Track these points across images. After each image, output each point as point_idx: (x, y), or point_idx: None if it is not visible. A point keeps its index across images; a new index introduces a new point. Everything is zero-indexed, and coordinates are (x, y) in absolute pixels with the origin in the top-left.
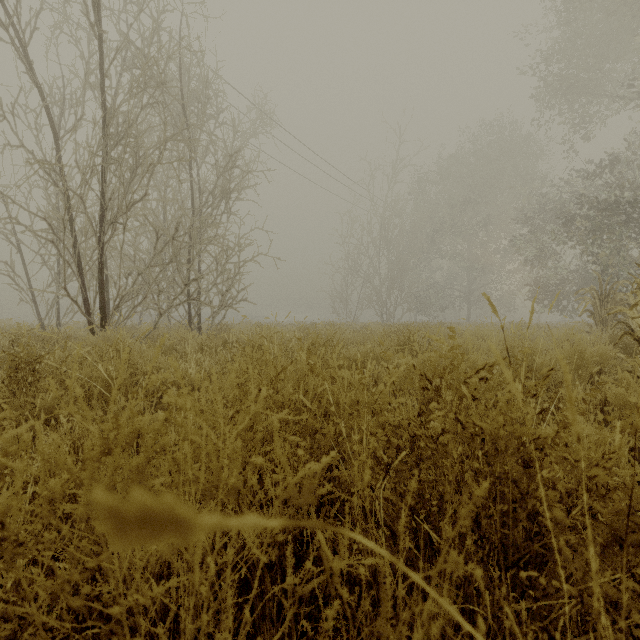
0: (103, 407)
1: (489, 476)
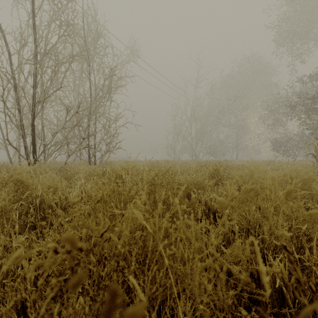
0: None
1: None
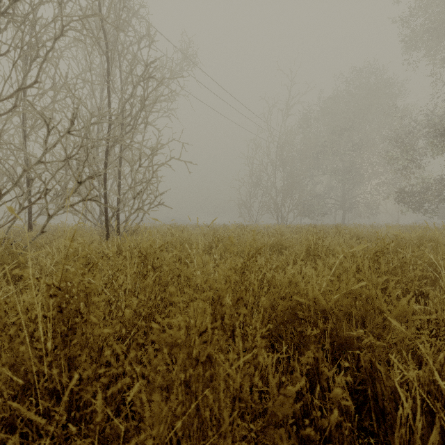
0: None
1: None
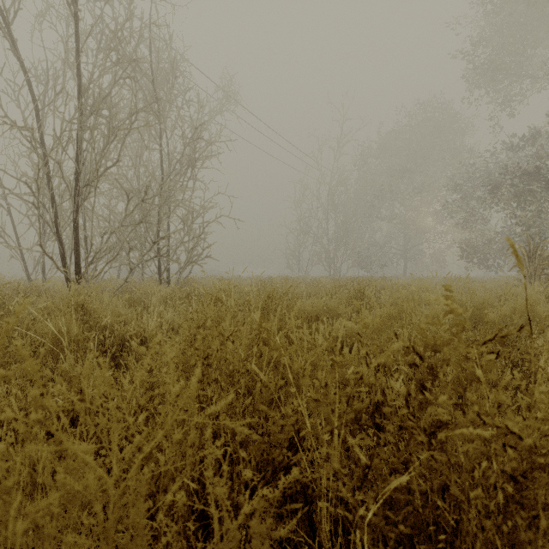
0: (55, 364)
1: (518, 499)
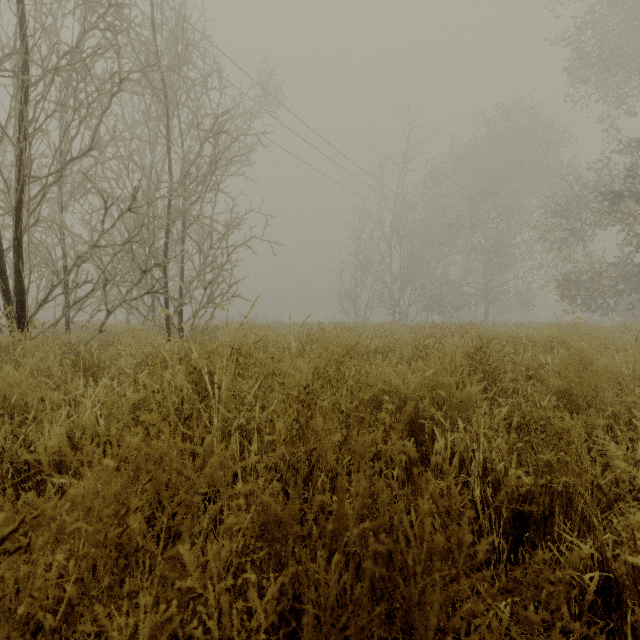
0: None
1: None
